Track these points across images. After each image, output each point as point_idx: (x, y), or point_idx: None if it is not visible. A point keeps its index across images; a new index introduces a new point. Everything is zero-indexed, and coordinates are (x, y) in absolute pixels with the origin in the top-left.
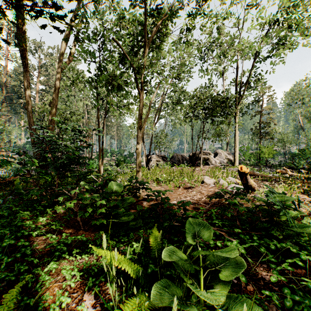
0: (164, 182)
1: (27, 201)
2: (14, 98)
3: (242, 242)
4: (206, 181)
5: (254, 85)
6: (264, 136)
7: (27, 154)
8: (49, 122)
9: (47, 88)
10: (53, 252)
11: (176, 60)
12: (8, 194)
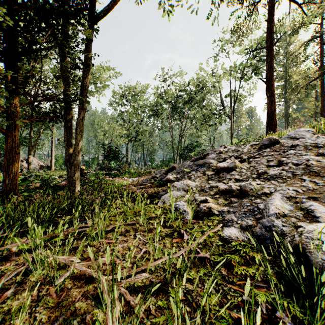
0: None
1: None
2: None
3: None
4: None
5: None
6: None
7: None
8: None
9: None
10: None
11: None
12: None
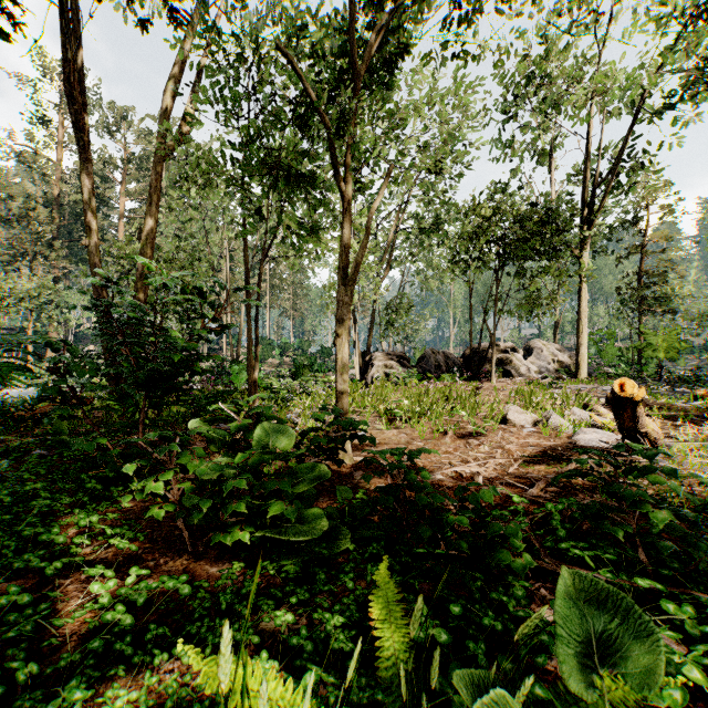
0: (405, 419)
1: (68, 466)
2: (76, 231)
3: (663, 622)
4: (513, 419)
5: (628, 181)
6: (649, 307)
7: (70, 348)
8: (138, 277)
9: (143, 207)
10: (96, 627)
11: (432, 128)
12: (35, 445)
